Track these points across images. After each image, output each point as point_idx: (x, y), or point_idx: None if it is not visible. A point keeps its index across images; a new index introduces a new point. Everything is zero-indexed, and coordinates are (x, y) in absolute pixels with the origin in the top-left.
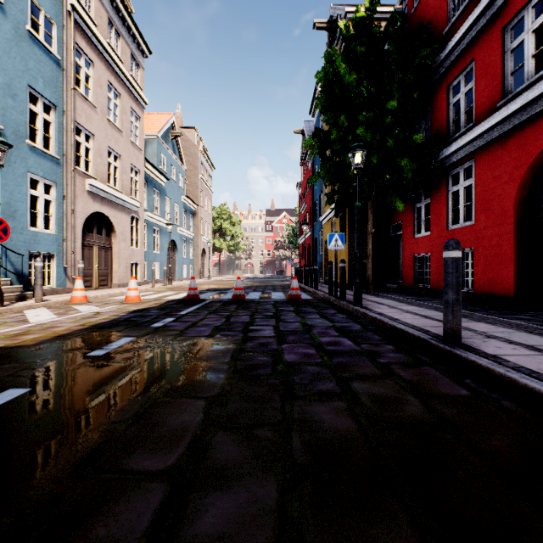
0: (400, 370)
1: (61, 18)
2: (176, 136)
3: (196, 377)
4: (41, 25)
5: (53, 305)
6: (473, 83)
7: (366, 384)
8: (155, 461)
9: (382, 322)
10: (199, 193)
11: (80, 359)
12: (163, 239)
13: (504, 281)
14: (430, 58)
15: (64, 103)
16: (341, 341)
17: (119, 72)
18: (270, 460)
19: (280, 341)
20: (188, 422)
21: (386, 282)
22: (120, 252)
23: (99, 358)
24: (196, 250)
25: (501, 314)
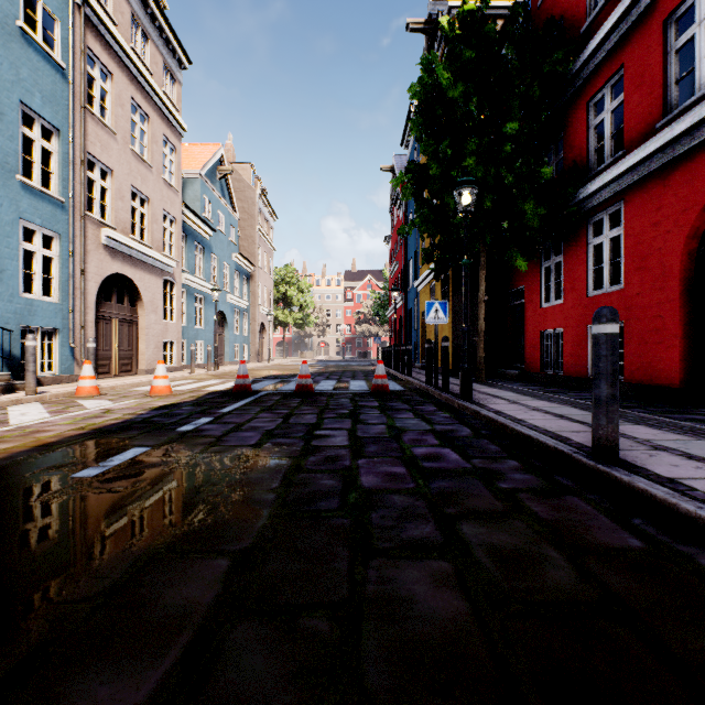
0: (531, 502)
1: (67, 12)
2: (226, 174)
3: (224, 514)
4: (38, 20)
5: (52, 398)
6: (622, 97)
7: (481, 528)
8: (120, 687)
9: (500, 425)
10: (257, 250)
11: (58, 483)
12: (208, 310)
13: (666, 366)
14: (563, 64)
15: (71, 126)
16: (443, 454)
17: (147, 87)
18: (320, 685)
19: (356, 454)
20: (195, 600)
21: (503, 366)
22: (149, 327)
23: (88, 481)
24: (252, 325)
25: (666, 412)
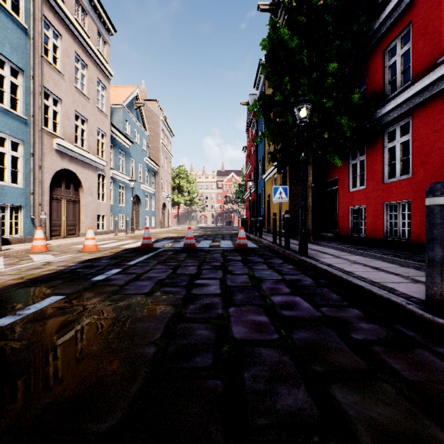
0: (388, 357)
1: None
2: (140, 106)
3: (104, 373)
4: None
5: (13, 253)
6: (410, 44)
7: (353, 393)
8: None
9: (334, 276)
10: (160, 156)
11: None
12: (128, 194)
13: None
14: (367, 25)
15: (32, 68)
16: (296, 302)
17: (86, 46)
18: None
19: (226, 302)
20: None
21: (322, 231)
22: (87, 205)
23: None
24: (157, 204)
25: None
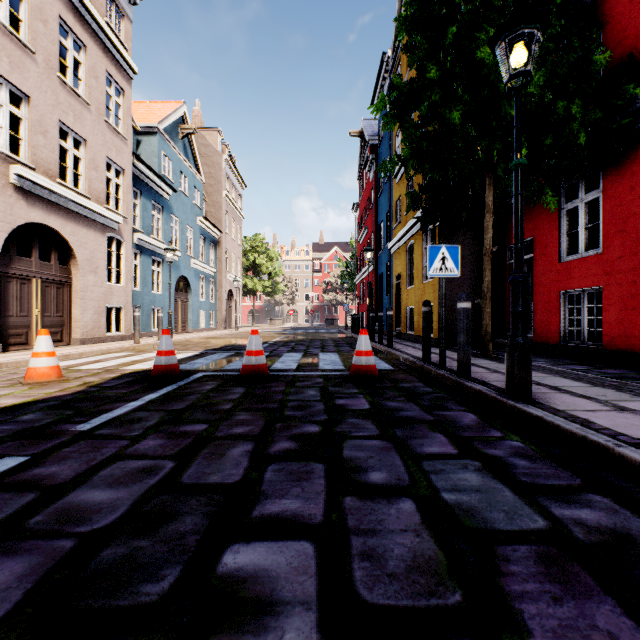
0: None
1: None
2: (189, 133)
3: None
4: None
5: None
6: None
7: None
8: None
9: None
10: (224, 216)
11: None
12: (167, 275)
13: None
14: None
15: None
16: None
17: (82, 10)
18: None
19: None
20: None
21: (499, 336)
22: (86, 289)
23: None
24: (219, 292)
25: None
